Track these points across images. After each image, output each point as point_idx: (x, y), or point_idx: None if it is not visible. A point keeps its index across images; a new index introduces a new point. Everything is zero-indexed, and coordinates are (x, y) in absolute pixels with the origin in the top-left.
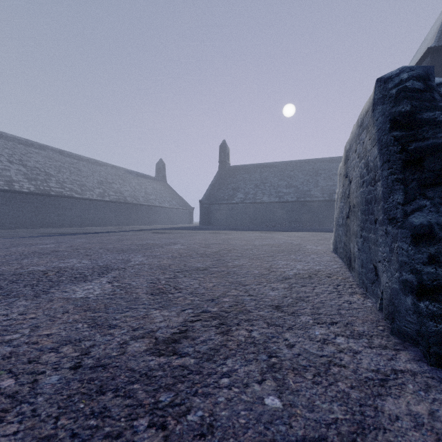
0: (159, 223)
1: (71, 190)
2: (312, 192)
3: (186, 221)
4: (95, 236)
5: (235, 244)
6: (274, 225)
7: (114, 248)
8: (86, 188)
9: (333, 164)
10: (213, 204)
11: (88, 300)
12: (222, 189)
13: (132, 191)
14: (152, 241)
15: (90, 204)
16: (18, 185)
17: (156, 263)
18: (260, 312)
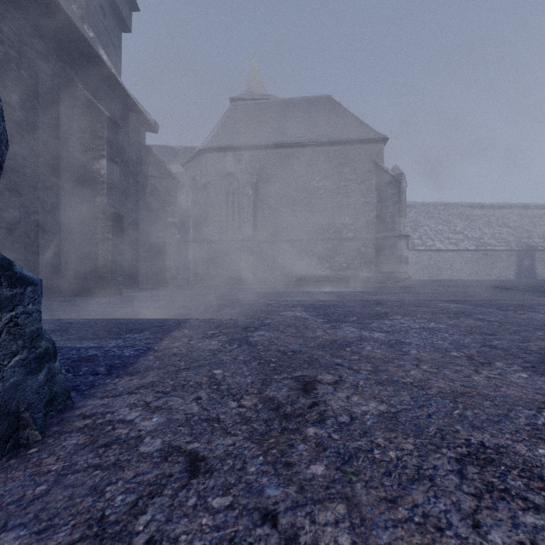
0: None
1: None
2: None
3: None
4: None
5: None
6: None
7: None
8: None
9: None
10: None
11: (512, 405)
12: None
13: None
14: None
15: None
16: None
17: None
18: (231, 441)
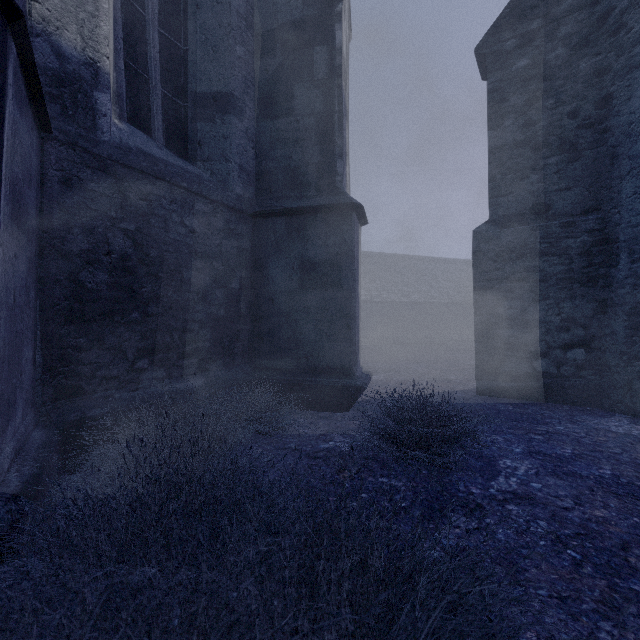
0: None
1: None
2: None
3: None
4: None
5: None
6: None
7: None
8: None
9: None
10: None
11: None
12: None
13: None
14: None
15: None
16: (454, 298)
17: None
18: None
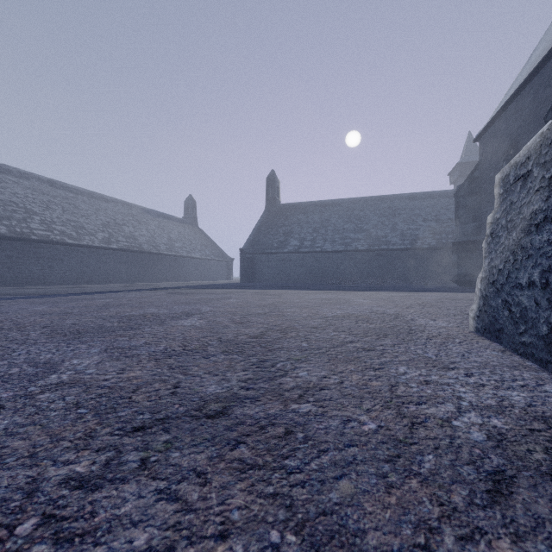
0: (186, 279)
1: (62, 233)
2: (389, 238)
3: (224, 276)
4: (74, 299)
5: (292, 314)
6: (340, 281)
7: (71, 326)
8: (85, 231)
9: (415, 201)
10: (258, 253)
11: None
12: (270, 234)
13: (151, 236)
14: (156, 309)
15: (89, 253)
16: None
17: (108, 379)
18: None
